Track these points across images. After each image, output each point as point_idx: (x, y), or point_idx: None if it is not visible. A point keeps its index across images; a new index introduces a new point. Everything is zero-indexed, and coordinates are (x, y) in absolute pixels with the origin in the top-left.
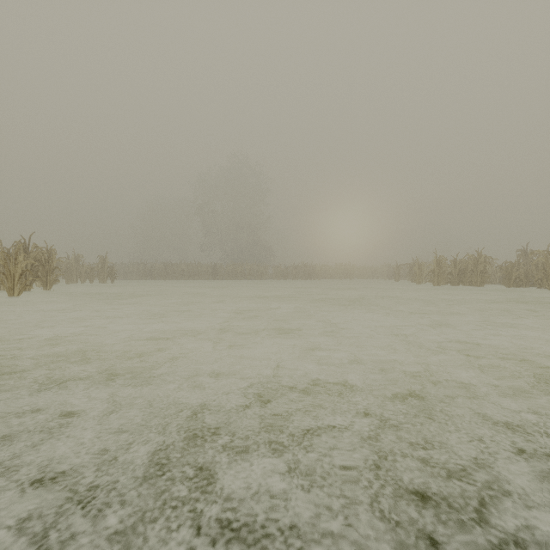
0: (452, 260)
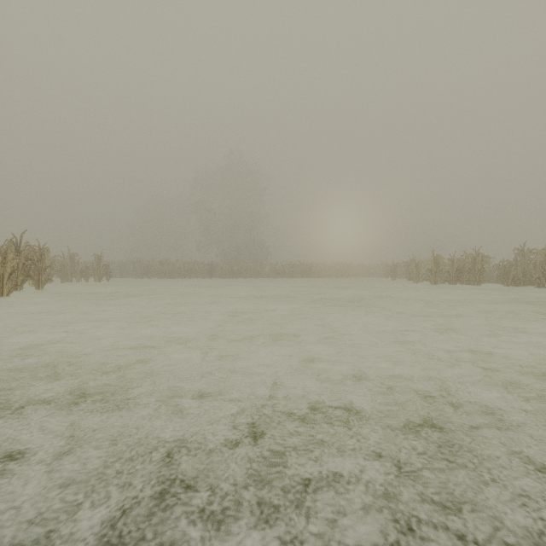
0: (449, 259)
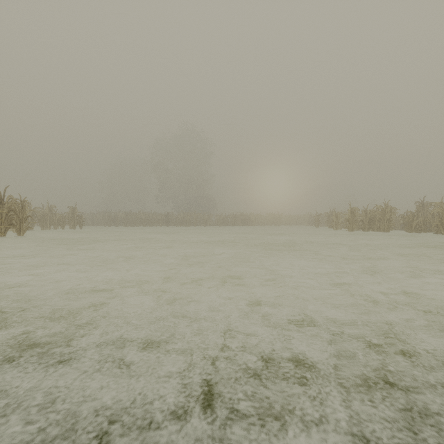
0: (363, 210)
